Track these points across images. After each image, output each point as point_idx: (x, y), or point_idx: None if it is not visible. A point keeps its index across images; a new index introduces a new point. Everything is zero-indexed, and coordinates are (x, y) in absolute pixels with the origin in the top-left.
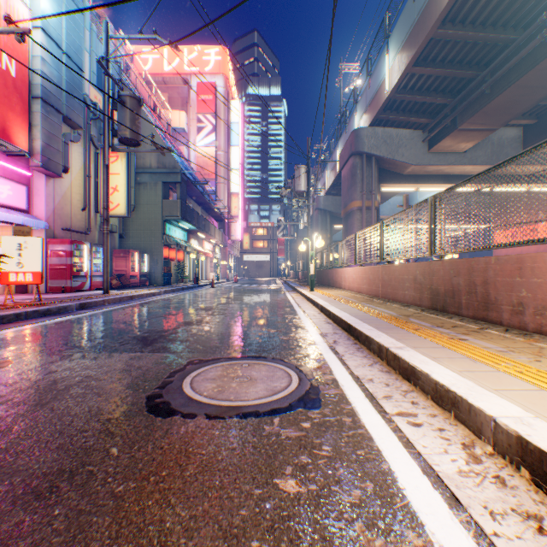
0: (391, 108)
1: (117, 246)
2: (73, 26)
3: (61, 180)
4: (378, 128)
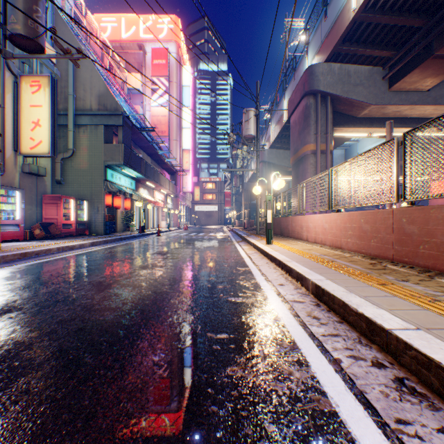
0: (351, 39)
1: (49, 192)
2: None
3: None
4: (334, 64)
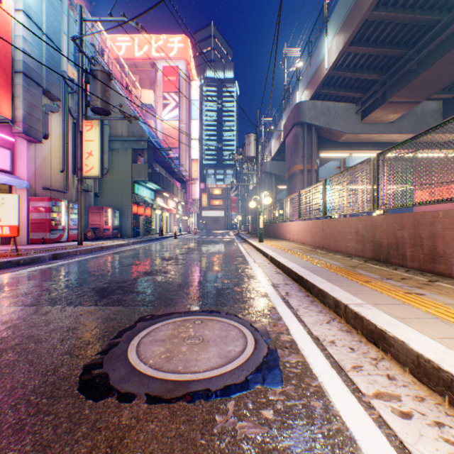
0: (328, 84)
1: (92, 203)
2: (52, 11)
3: (42, 146)
4: (317, 102)
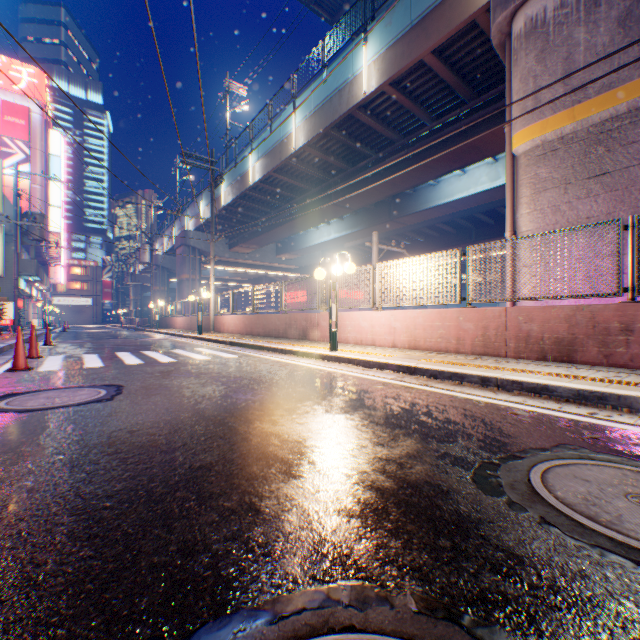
0: (207, 225)
1: None
2: None
3: None
4: (200, 232)
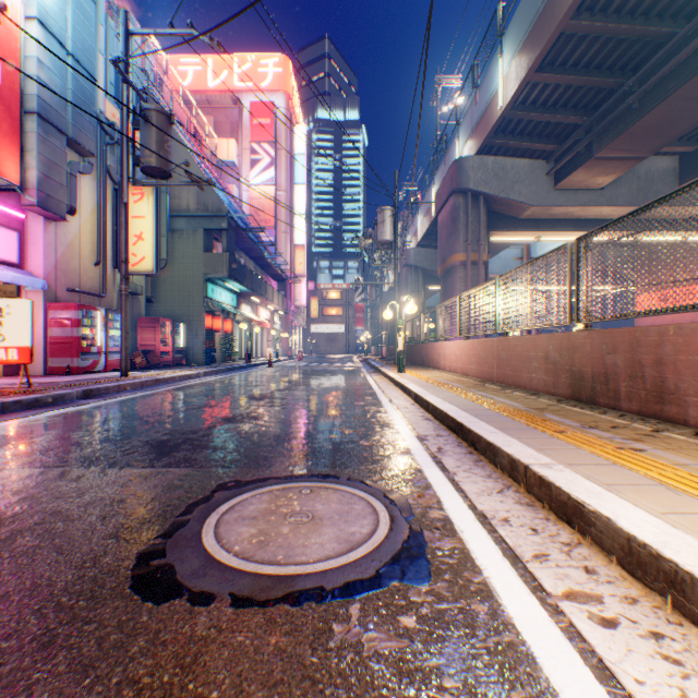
0: (504, 131)
1: (143, 313)
2: (81, 19)
3: (67, 225)
4: (487, 157)
